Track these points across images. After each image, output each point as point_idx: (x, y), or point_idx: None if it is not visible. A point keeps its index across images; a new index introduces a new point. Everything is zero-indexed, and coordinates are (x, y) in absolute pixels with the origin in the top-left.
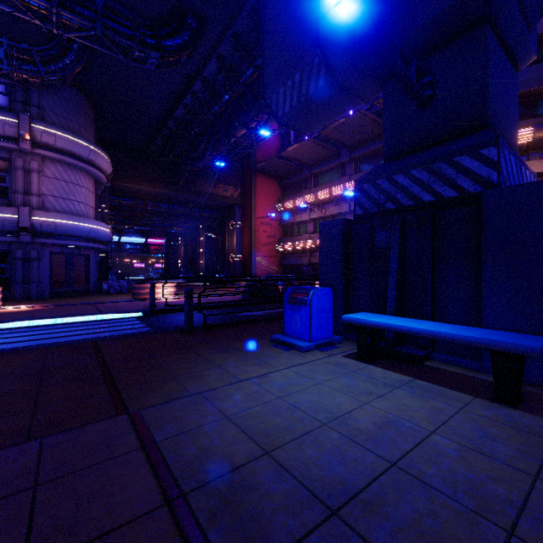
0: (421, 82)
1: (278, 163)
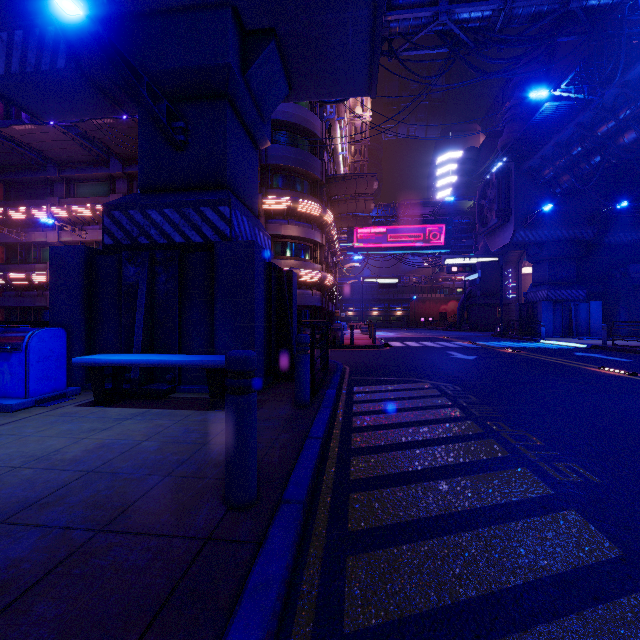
0: (175, 125)
1: None
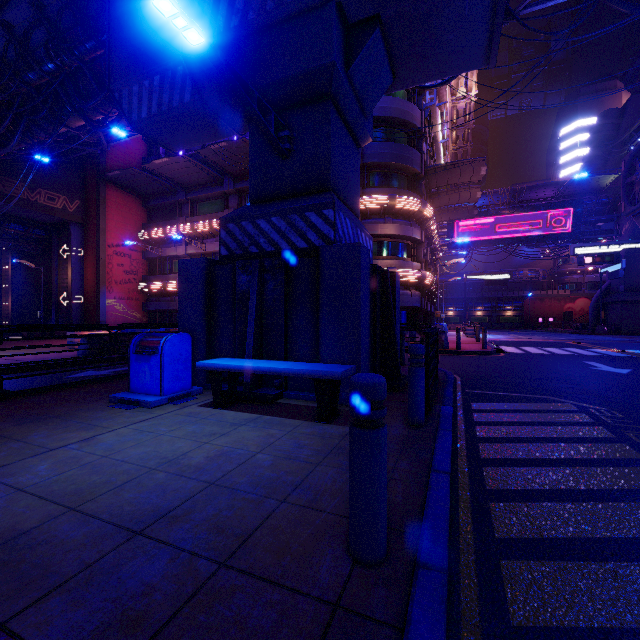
0: (281, 134)
1: (141, 176)
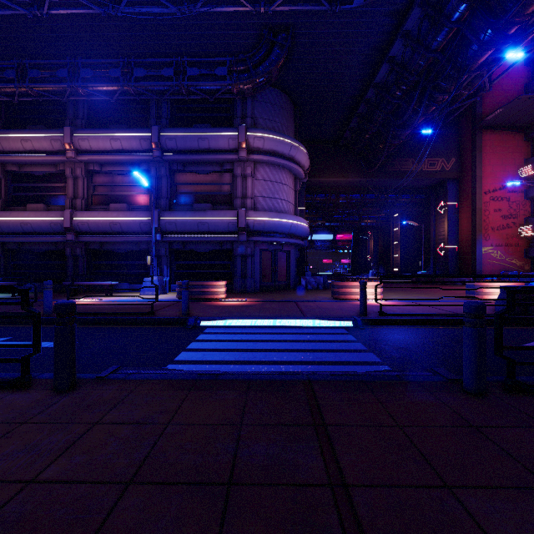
0: None
1: (529, 102)
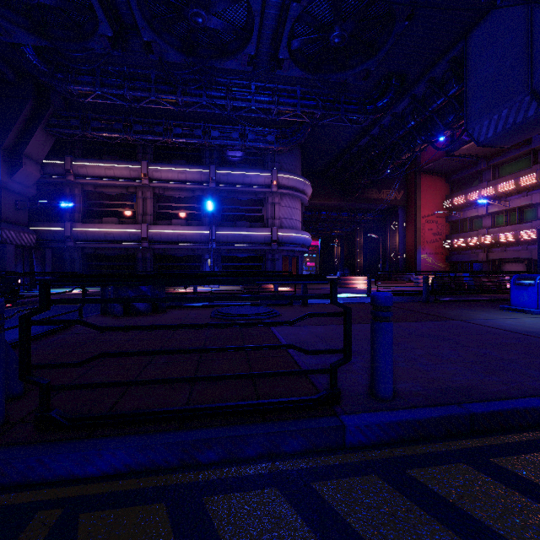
0: None
1: (448, 161)
